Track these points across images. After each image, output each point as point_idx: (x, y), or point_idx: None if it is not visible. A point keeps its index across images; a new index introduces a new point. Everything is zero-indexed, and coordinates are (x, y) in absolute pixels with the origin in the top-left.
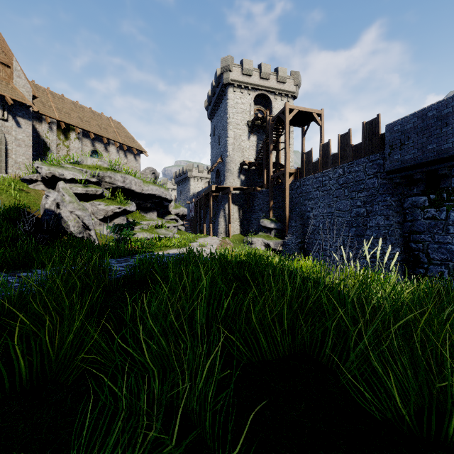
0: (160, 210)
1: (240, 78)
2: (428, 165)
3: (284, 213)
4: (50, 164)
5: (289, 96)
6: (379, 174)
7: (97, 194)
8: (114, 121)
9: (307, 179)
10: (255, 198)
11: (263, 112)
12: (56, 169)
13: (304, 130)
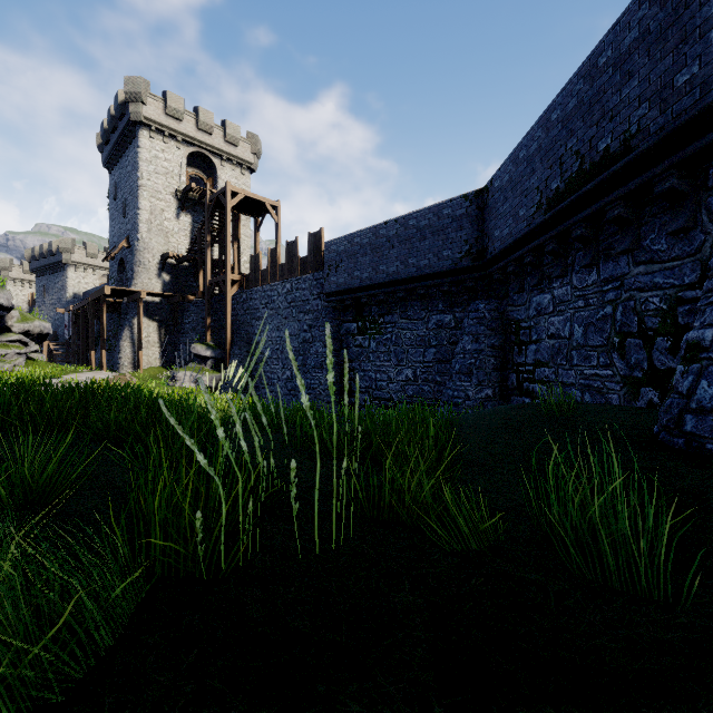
0: None
1: (161, 119)
2: (355, 292)
3: (225, 335)
4: None
5: (244, 166)
6: (322, 296)
7: None
8: None
9: (255, 291)
10: (186, 311)
11: (204, 180)
12: None
13: (259, 223)
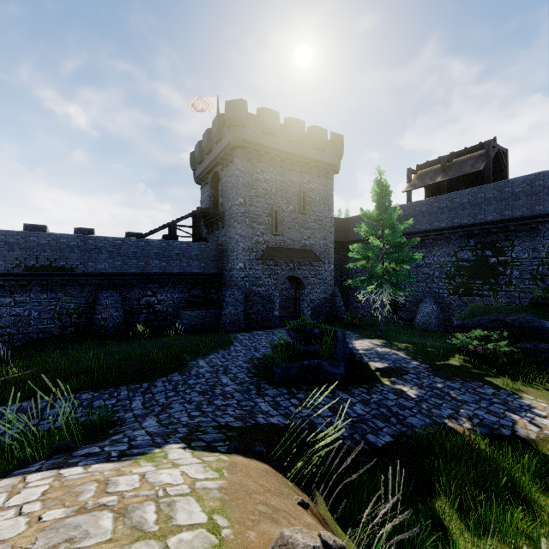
0: None
1: None
2: None
3: None
4: None
5: None
6: None
7: None
8: None
9: None
10: None
11: None
12: None
13: None
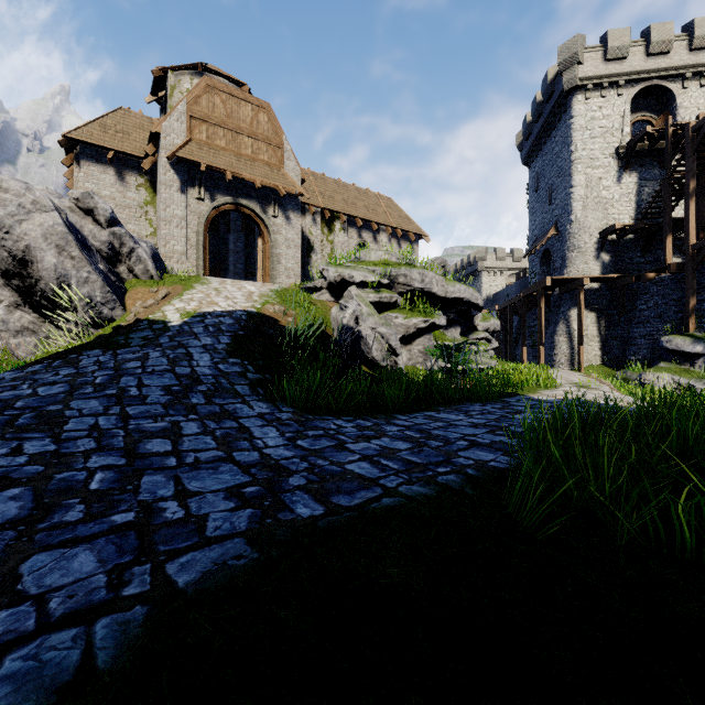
0: (462, 324)
1: (599, 70)
2: None
3: None
4: (335, 265)
5: None
6: None
7: (391, 301)
8: (383, 197)
9: None
10: (641, 294)
11: (651, 123)
12: (344, 271)
13: None
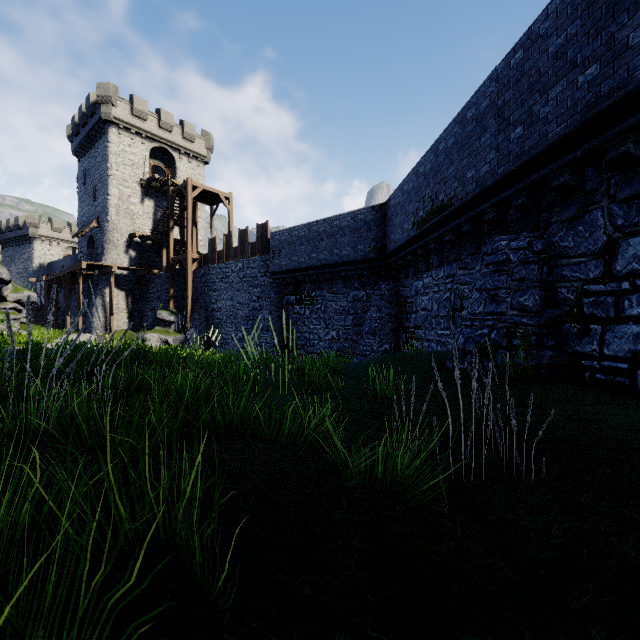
0: None
1: (128, 118)
2: (294, 272)
3: (187, 304)
4: None
5: (200, 159)
6: (268, 274)
7: None
8: None
9: (212, 268)
10: (151, 283)
11: (164, 170)
12: None
13: (213, 210)
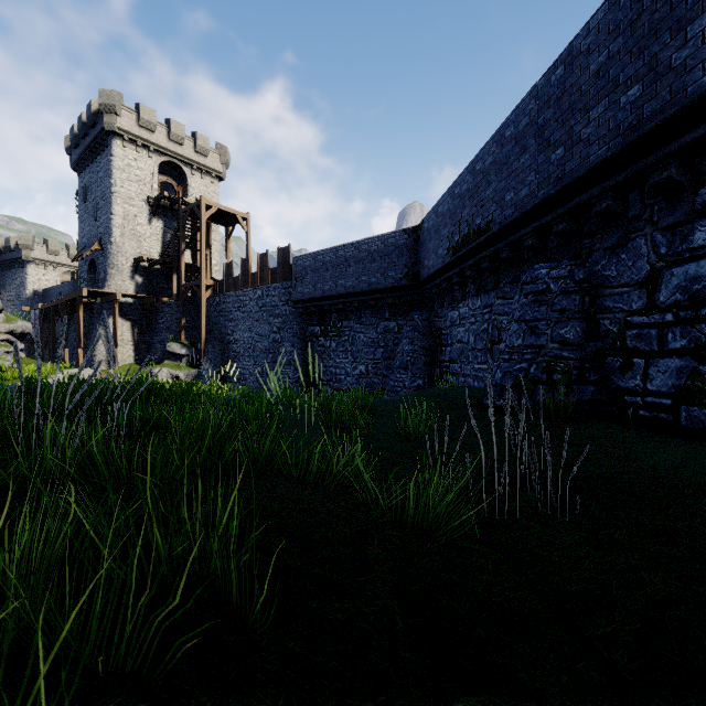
0: None
1: (134, 130)
2: (318, 301)
3: (200, 335)
4: None
5: (214, 175)
6: (290, 302)
7: None
8: None
9: (228, 295)
10: (160, 312)
11: (174, 187)
12: None
13: (229, 232)
